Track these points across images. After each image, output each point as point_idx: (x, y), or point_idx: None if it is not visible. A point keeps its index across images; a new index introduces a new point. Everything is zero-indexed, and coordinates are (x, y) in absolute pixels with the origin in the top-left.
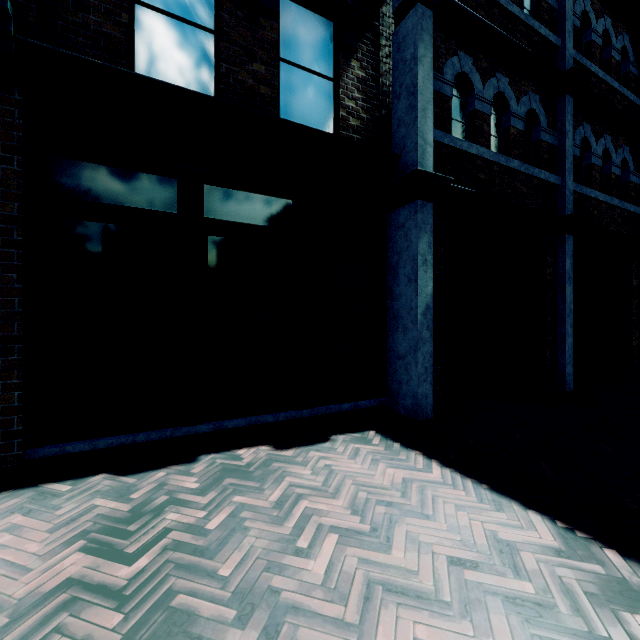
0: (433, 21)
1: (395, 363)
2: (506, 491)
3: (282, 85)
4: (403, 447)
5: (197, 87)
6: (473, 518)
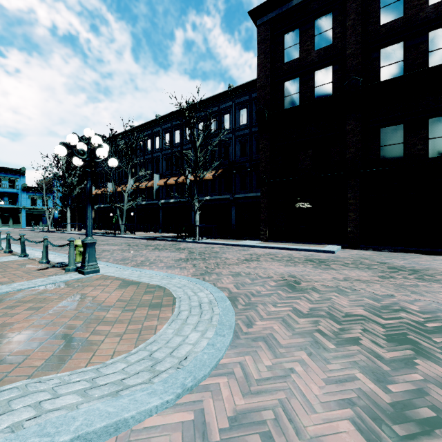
0: None
1: None
2: None
3: (430, 147)
4: None
5: (398, 160)
6: None
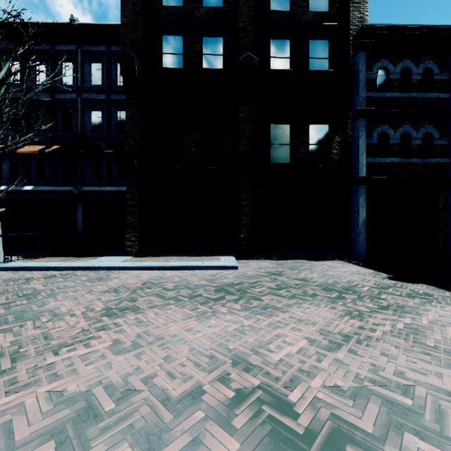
0: (367, 118)
1: (352, 241)
2: (370, 269)
3: (310, 152)
4: (348, 263)
5: (285, 161)
6: (356, 269)
